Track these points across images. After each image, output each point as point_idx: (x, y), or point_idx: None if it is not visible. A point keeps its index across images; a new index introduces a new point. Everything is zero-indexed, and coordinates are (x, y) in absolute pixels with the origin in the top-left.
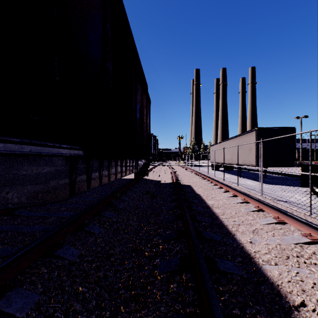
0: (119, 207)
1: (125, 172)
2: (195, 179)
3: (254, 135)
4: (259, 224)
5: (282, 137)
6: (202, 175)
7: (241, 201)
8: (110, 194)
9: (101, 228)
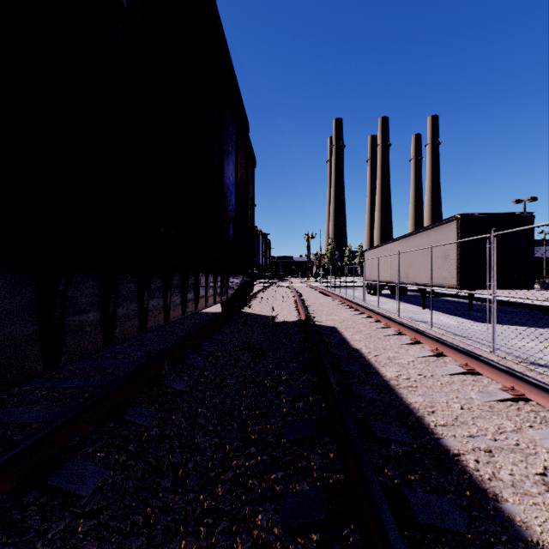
0: (178, 390)
1: (196, 303)
2: (342, 314)
3: (454, 229)
4: (545, 451)
5: (509, 233)
6: (355, 305)
7: (461, 371)
8: (158, 355)
9: (106, 470)
